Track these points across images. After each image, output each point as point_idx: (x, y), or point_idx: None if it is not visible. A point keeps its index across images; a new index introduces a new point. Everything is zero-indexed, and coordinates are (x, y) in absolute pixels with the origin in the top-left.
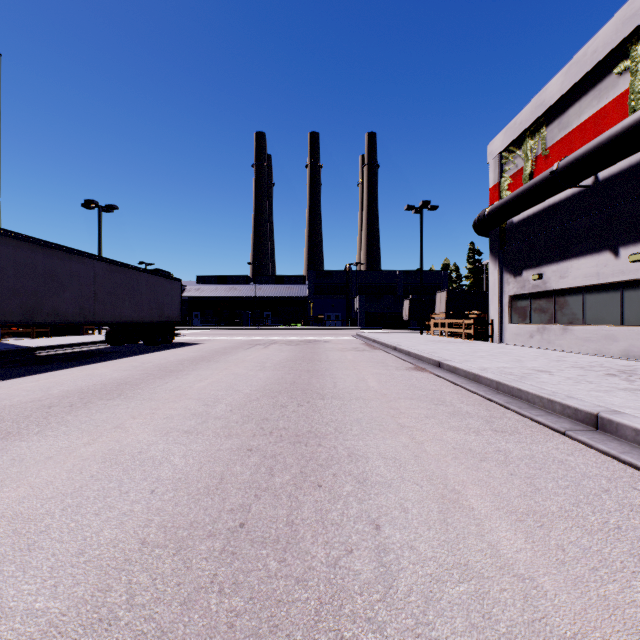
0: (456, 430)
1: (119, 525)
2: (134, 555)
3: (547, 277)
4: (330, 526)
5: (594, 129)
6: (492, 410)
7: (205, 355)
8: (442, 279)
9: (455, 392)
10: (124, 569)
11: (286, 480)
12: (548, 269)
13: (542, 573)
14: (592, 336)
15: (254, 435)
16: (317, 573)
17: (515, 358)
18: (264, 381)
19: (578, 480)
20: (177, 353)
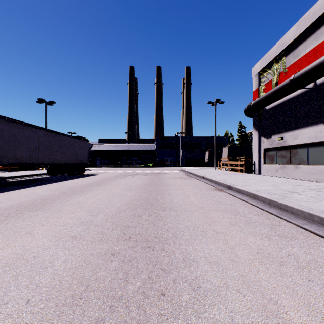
0: (253, 236)
1: None
2: None
3: (286, 138)
4: None
5: (314, 56)
6: (271, 219)
7: (99, 181)
8: (225, 141)
9: (243, 205)
10: None
11: (137, 287)
12: (286, 134)
13: None
14: (313, 171)
15: (118, 240)
16: None
17: (272, 183)
18: (129, 198)
19: None
20: (84, 180)
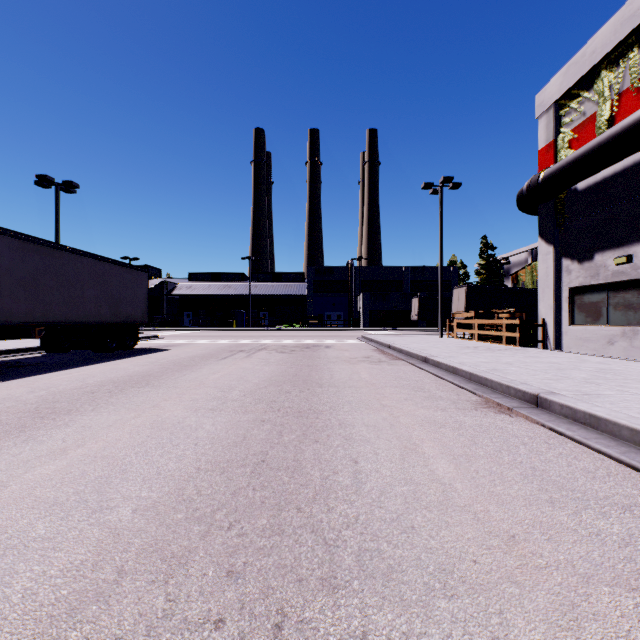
0: None
1: None
2: None
3: None
4: None
5: None
6: None
7: (153, 371)
8: (451, 276)
9: None
10: None
11: None
12: None
13: None
14: None
15: None
16: None
17: None
18: (198, 454)
19: None
20: (117, 367)
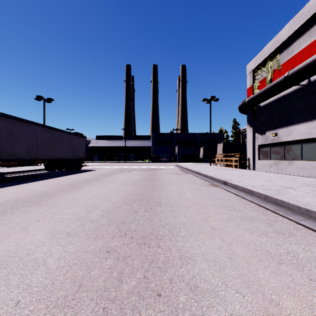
0: (250, 232)
1: None
2: None
3: (280, 135)
4: None
5: (308, 53)
6: (267, 215)
7: (96, 177)
8: (219, 137)
9: (239, 201)
10: None
11: (132, 287)
12: (280, 130)
13: None
14: (307, 166)
15: (113, 237)
16: None
17: (267, 179)
18: (126, 193)
19: None
20: (81, 175)
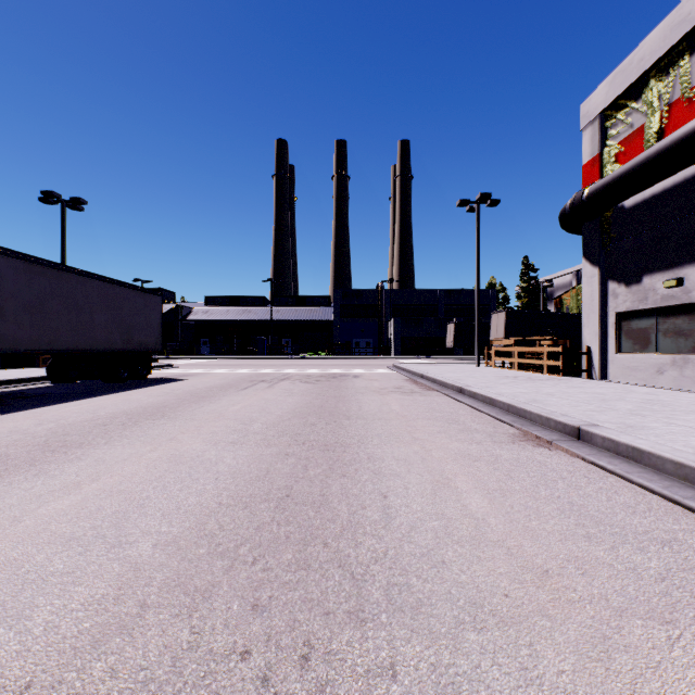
0: None
1: None
2: None
3: (692, 282)
4: None
5: None
6: None
7: (168, 402)
8: (490, 300)
9: None
10: None
11: None
12: (694, 270)
13: None
14: None
15: None
16: None
17: None
18: (219, 489)
19: None
20: (130, 398)
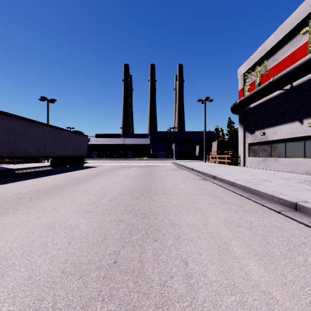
0: (224, 211)
1: (51, 262)
2: (57, 279)
3: (267, 134)
4: (161, 263)
5: (290, 61)
6: (242, 200)
7: (99, 172)
8: (215, 135)
9: (223, 191)
10: (52, 287)
11: (138, 237)
12: (267, 130)
13: (275, 290)
14: (289, 163)
15: (122, 213)
16: (154, 290)
17: (252, 174)
18: (128, 185)
19: (289, 237)
20: (85, 171)
